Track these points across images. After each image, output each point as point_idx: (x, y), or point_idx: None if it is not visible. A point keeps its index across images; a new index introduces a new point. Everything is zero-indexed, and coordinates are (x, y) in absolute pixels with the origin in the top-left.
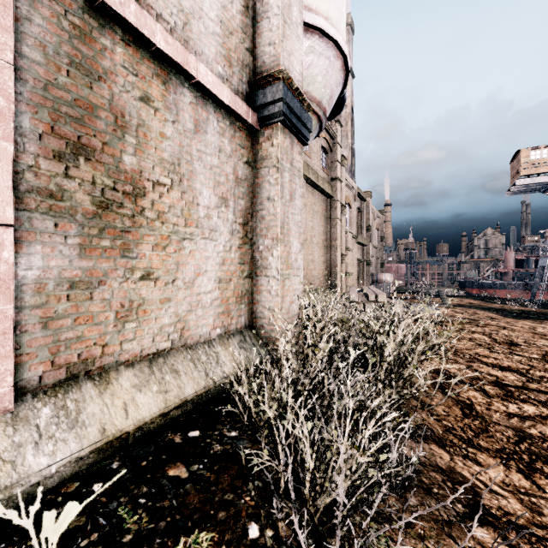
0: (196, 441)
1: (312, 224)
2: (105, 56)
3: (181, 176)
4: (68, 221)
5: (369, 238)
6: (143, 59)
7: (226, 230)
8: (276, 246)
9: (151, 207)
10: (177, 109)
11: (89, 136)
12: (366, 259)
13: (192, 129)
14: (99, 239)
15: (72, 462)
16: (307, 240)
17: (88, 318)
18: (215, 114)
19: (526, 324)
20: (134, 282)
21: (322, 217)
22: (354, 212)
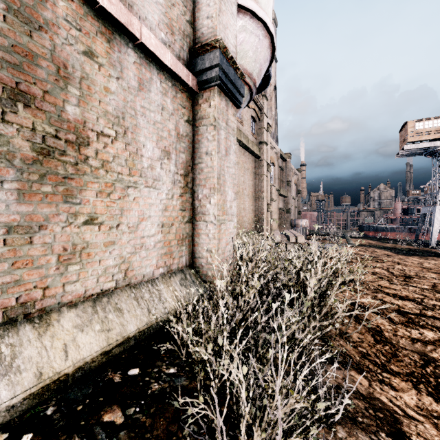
0: (135, 380)
1: (243, 179)
2: (46, 7)
3: (126, 129)
4: (4, 166)
5: (289, 191)
6: (87, 16)
7: (168, 180)
8: (213, 194)
9: (95, 156)
10: (121, 66)
11: (28, 83)
12: (286, 208)
13: (136, 87)
14: (40, 184)
15: (2, 412)
16: (240, 192)
17: (27, 261)
18: (158, 75)
19: (414, 260)
20: (78, 226)
21: (251, 174)
22: (277, 170)
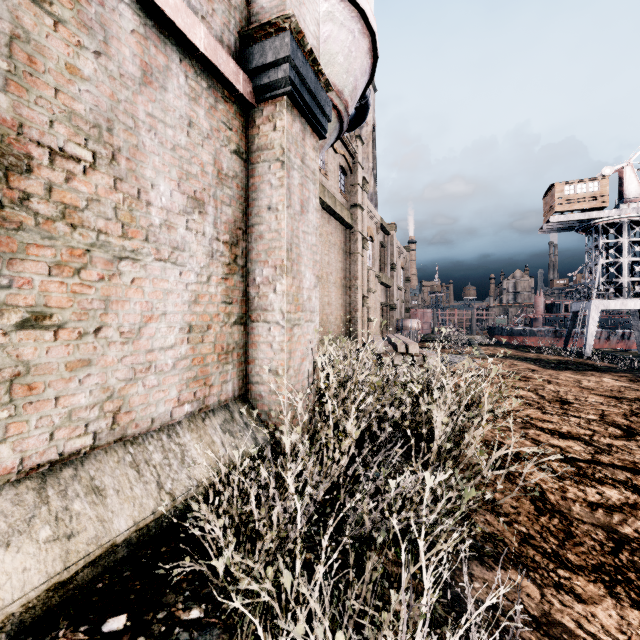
0: None
1: (328, 259)
2: None
3: (115, 151)
4: None
5: (393, 278)
6: None
7: (201, 251)
8: (280, 277)
9: (45, 195)
10: (106, 33)
11: None
12: (390, 303)
13: (137, 77)
14: None
15: None
16: (323, 278)
17: None
18: (181, 64)
19: (569, 376)
20: (4, 332)
21: (340, 251)
22: (377, 247)
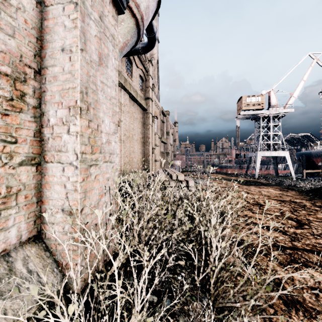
0: None
1: (133, 126)
2: None
3: None
4: None
5: (168, 139)
6: None
7: None
8: (73, 118)
9: None
10: None
11: None
12: (166, 152)
13: None
14: None
15: None
16: (130, 137)
17: None
18: None
19: (255, 189)
20: None
21: (140, 123)
22: (160, 122)
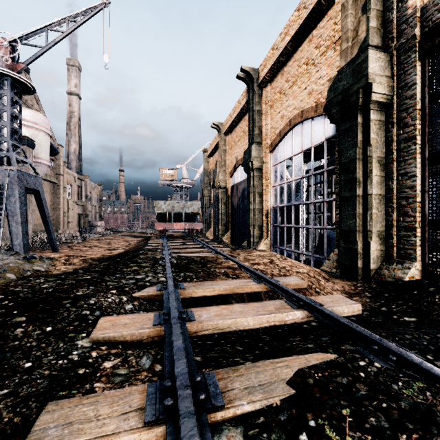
0: None
1: None
2: None
3: None
4: None
5: (87, 201)
6: None
7: None
8: None
9: None
10: None
11: None
12: (85, 213)
13: None
14: None
15: None
16: None
17: None
18: None
19: (130, 238)
20: None
21: (50, 194)
22: (75, 188)
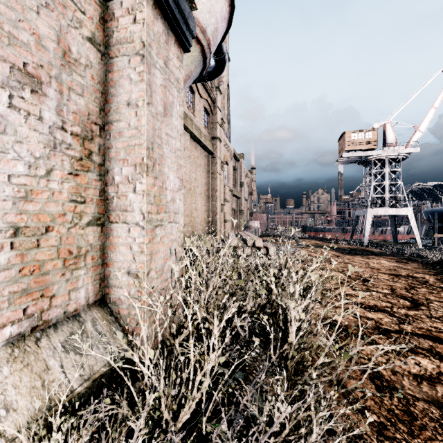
0: None
1: (195, 176)
2: None
3: None
4: None
5: (242, 192)
6: None
7: (36, 138)
8: (139, 176)
9: None
10: None
11: None
12: (239, 209)
13: None
14: None
15: None
16: (191, 190)
17: None
18: None
19: (360, 259)
20: None
21: (204, 171)
22: (231, 170)
